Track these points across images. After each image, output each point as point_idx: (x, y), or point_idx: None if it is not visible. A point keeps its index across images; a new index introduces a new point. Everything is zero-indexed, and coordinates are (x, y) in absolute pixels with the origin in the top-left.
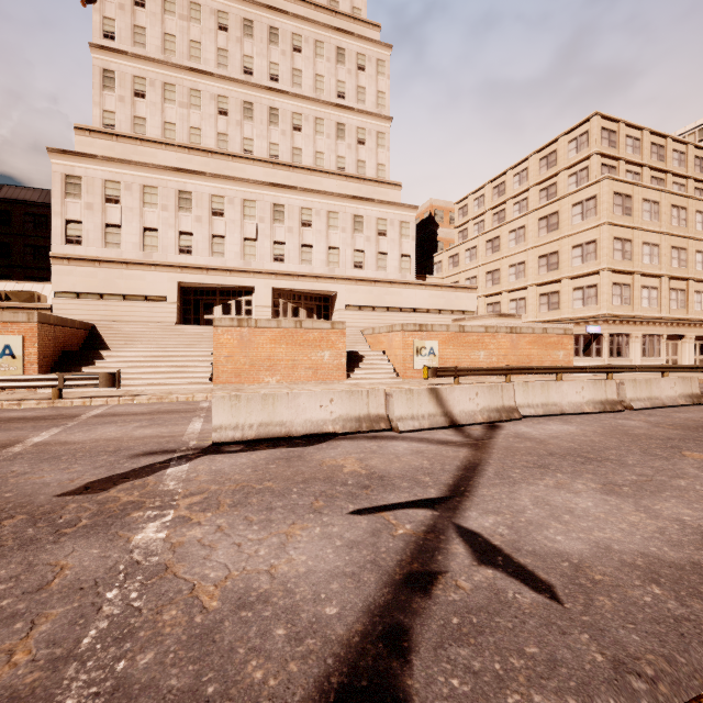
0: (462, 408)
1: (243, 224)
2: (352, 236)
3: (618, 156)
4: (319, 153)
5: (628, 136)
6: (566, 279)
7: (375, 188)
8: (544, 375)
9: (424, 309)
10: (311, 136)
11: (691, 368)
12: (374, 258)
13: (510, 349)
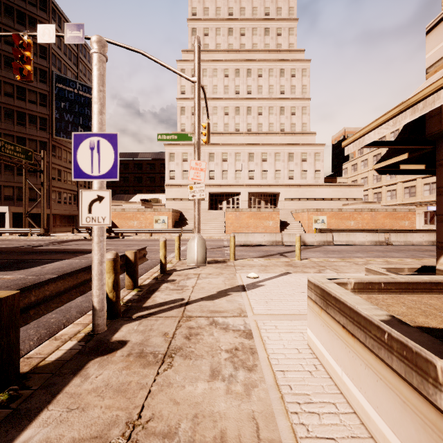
0: (309, 240)
1: (235, 164)
2: (287, 164)
3: None
4: (271, 124)
5: None
6: (419, 178)
7: (300, 137)
8: None
9: (329, 198)
10: (267, 116)
11: None
12: (299, 174)
13: (370, 220)
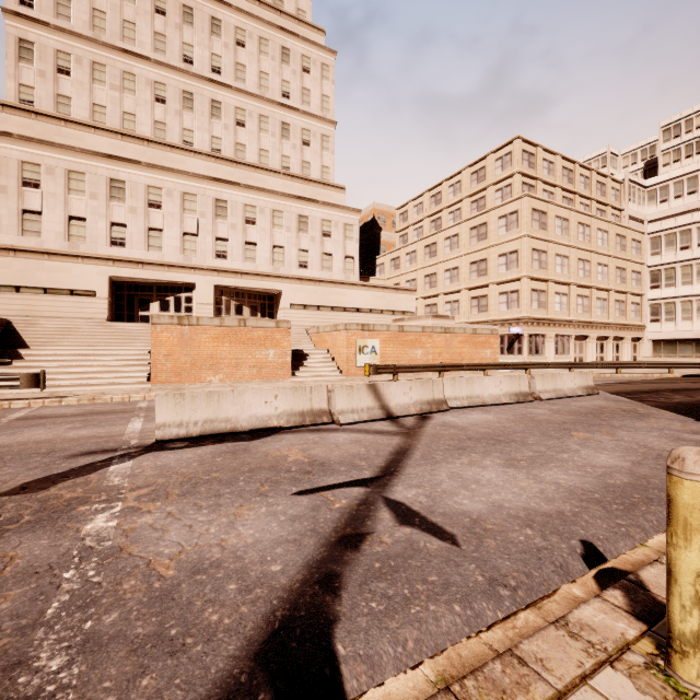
0: (398, 401)
1: (182, 218)
2: (296, 236)
3: (536, 176)
4: (263, 150)
5: (544, 159)
6: (493, 284)
7: (319, 189)
8: (474, 371)
9: (367, 309)
10: (255, 133)
11: (592, 364)
12: (318, 258)
13: (444, 348)
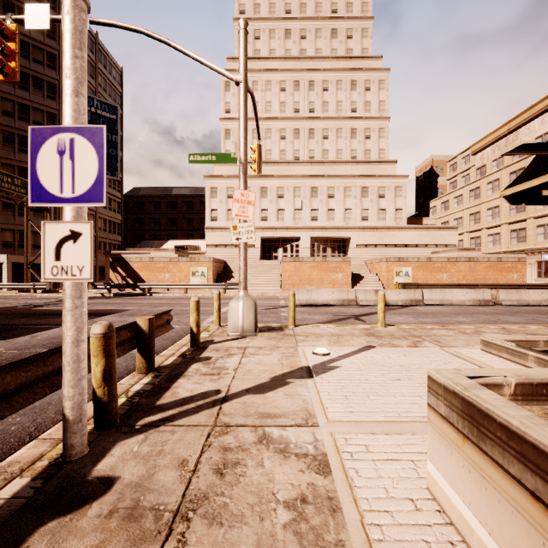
0: (392, 298)
1: (294, 201)
2: (360, 201)
3: None
4: (339, 150)
5: None
6: (530, 219)
7: (377, 166)
8: None
9: (413, 244)
10: (334, 141)
11: None
12: (375, 213)
13: (468, 272)
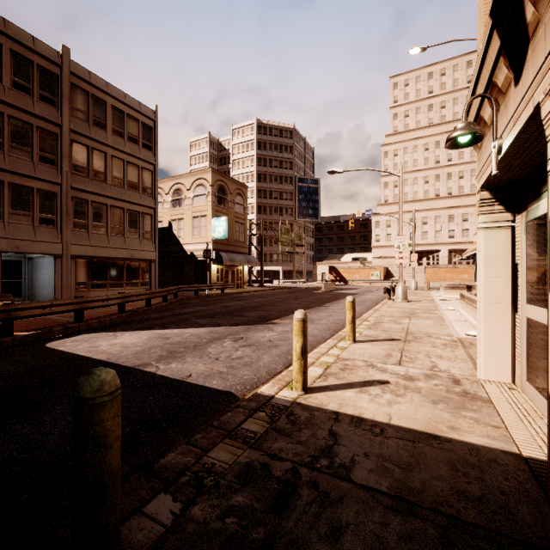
0: None
1: (435, 226)
2: None
3: None
4: (473, 185)
5: None
6: None
7: None
8: None
9: None
10: (468, 179)
11: None
12: None
13: None
